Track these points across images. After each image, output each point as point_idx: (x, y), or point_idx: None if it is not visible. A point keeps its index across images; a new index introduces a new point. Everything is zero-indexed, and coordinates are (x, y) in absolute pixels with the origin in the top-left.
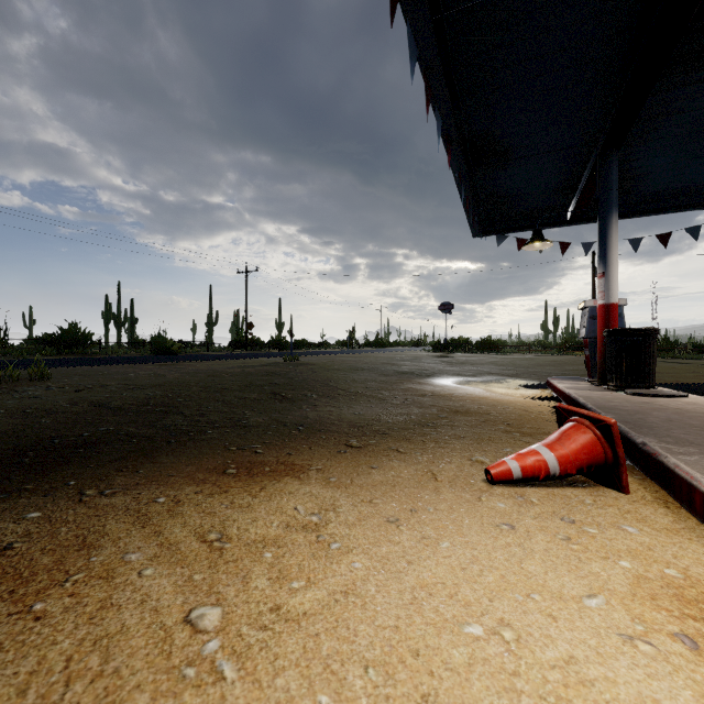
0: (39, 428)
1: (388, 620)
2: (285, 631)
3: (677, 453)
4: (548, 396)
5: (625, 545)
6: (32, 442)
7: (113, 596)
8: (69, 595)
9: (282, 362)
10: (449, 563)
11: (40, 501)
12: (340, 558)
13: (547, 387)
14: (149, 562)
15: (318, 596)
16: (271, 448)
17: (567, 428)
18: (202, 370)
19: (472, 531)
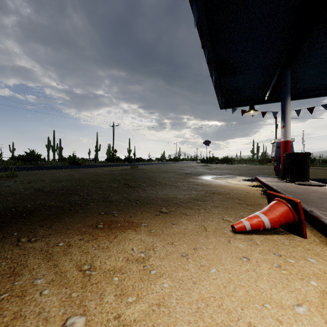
0: (5, 202)
1: (184, 325)
2: None
3: None
4: (257, 185)
5: (311, 270)
6: (0, 210)
7: (22, 309)
8: None
9: (130, 168)
10: (216, 283)
11: None
12: (156, 280)
13: (256, 180)
14: (47, 285)
15: (143, 308)
16: (121, 213)
17: (273, 204)
18: (91, 172)
19: (227, 262)
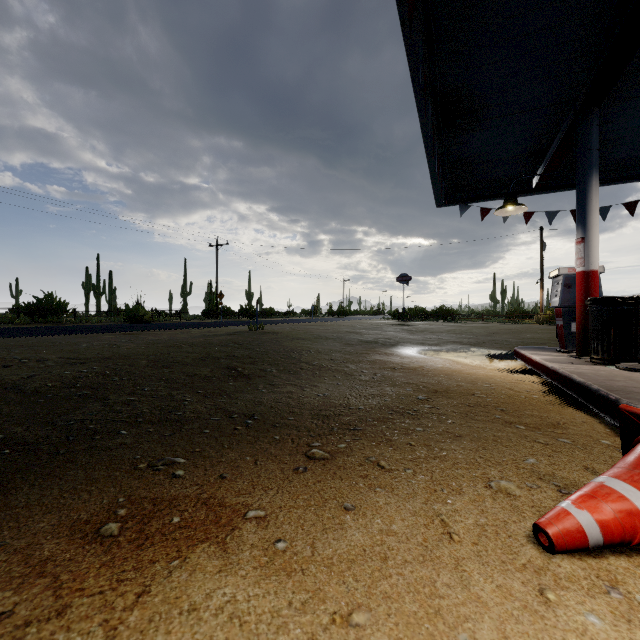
0: None
1: None
2: None
3: None
4: (522, 368)
5: None
6: None
7: None
8: None
9: (247, 331)
10: None
11: None
12: None
13: (515, 357)
14: None
15: None
16: (198, 463)
17: None
18: (162, 340)
19: None
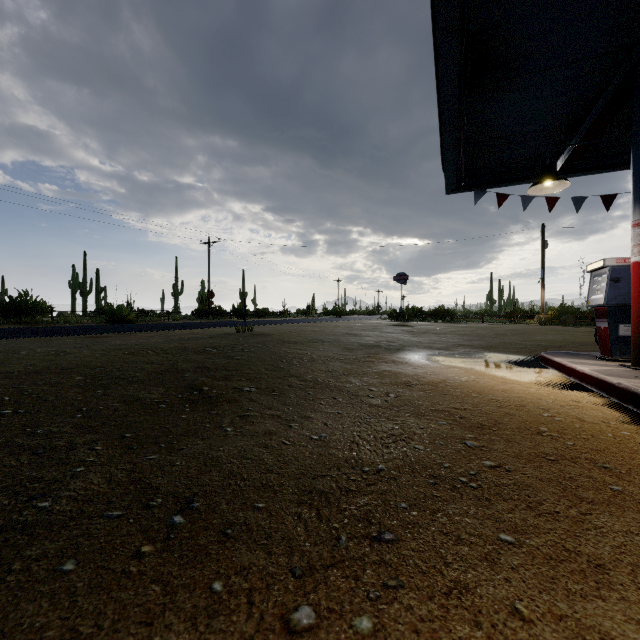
0: None
1: None
2: None
3: None
4: (563, 381)
5: None
6: None
7: None
8: None
9: (234, 333)
10: None
11: None
12: None
13: (543, 365)
14: None
15: None
16: None
17: None
18: (128, 344)
19: None
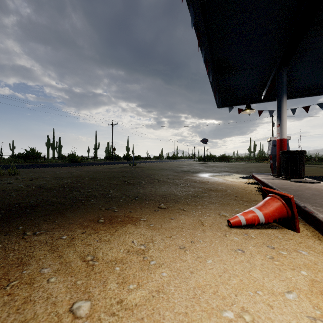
0: (9, 198)
1: (181, 309)
2: (125, 317)
3: (322, 212)
4: (253, 182)
5: (302, 261)
6: (4, 206)
7: (32, 295)
8: (8, 295)
9: (128, 166)
10: (212, 273)
11: (2, 238)
12: (155, 270)
13: (252, 178)
14: (53, 273)
15: (143, 294)
16: (121, 208)
17: (267, 199)
18: (91, 170)
19: (223, 254)
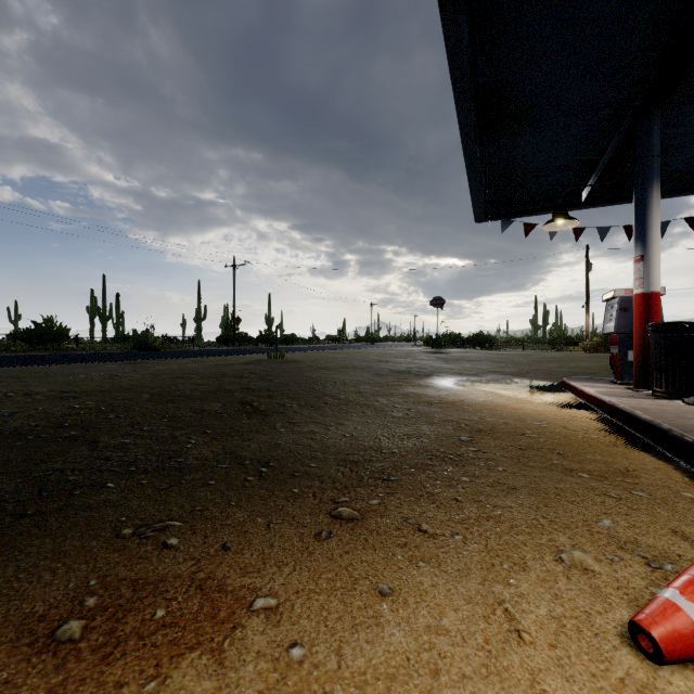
0: None
1: None
2: None
3: None
4: (573, 402)
5: None
6: None
7: None
8: None
9: (266, 359)
10: None
11: None
12: None
13: (564, 389)
14: None
15: None
16: (197, 528)
17: None
18: (170, 370)
19: None
